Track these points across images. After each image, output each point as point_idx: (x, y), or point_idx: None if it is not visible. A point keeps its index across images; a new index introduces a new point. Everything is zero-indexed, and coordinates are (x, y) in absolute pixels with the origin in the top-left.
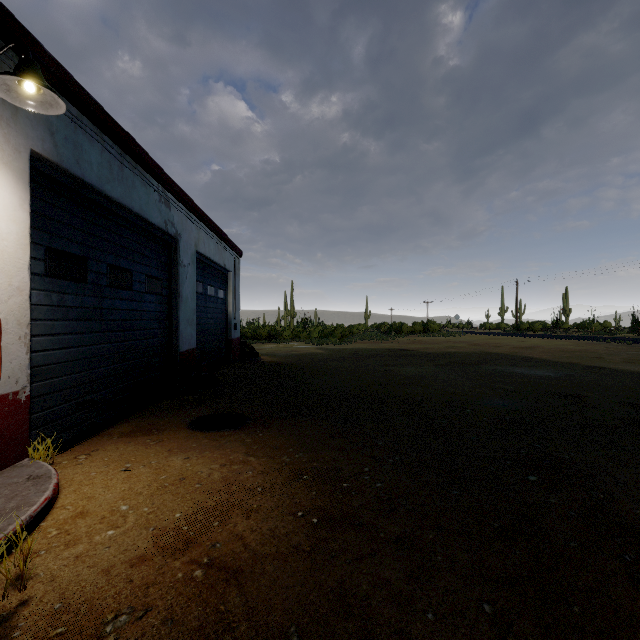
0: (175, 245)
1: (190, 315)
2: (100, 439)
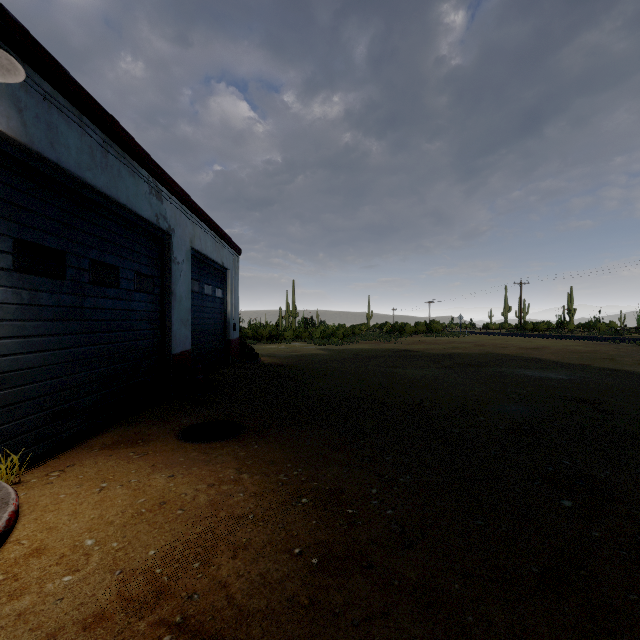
0: (168, 241)
1: (185, 315)
2: (79, 451)
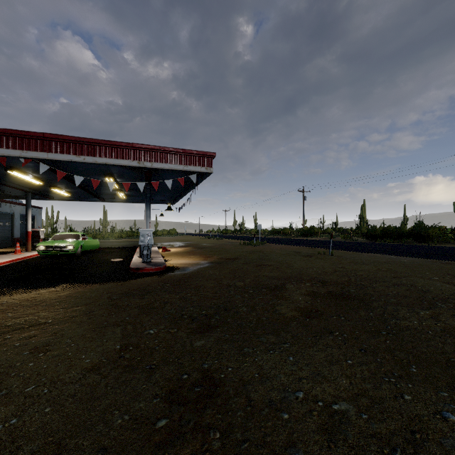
0: (13, 214)
1: (18, 229)
2: None
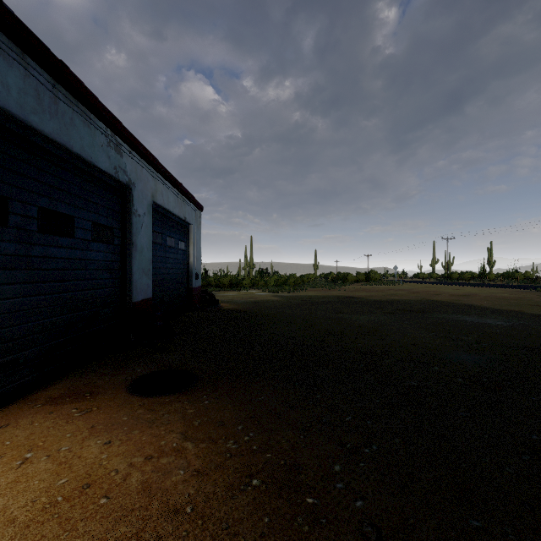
0: (128, 194)
1: (146, 265)
2: (20, 407)
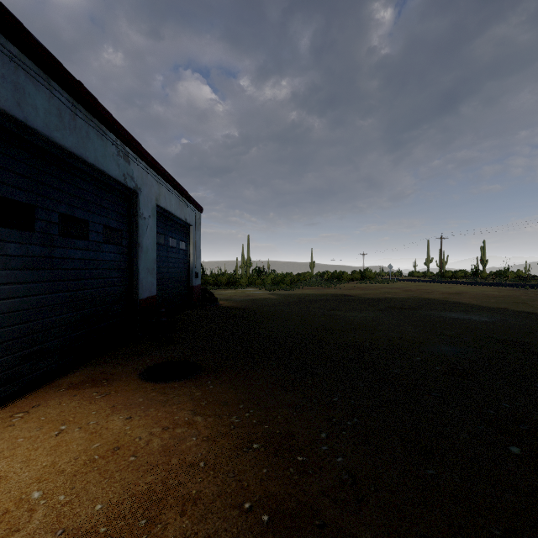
0: (135, 198)
1: (151, 264)
2: (47, 391)
